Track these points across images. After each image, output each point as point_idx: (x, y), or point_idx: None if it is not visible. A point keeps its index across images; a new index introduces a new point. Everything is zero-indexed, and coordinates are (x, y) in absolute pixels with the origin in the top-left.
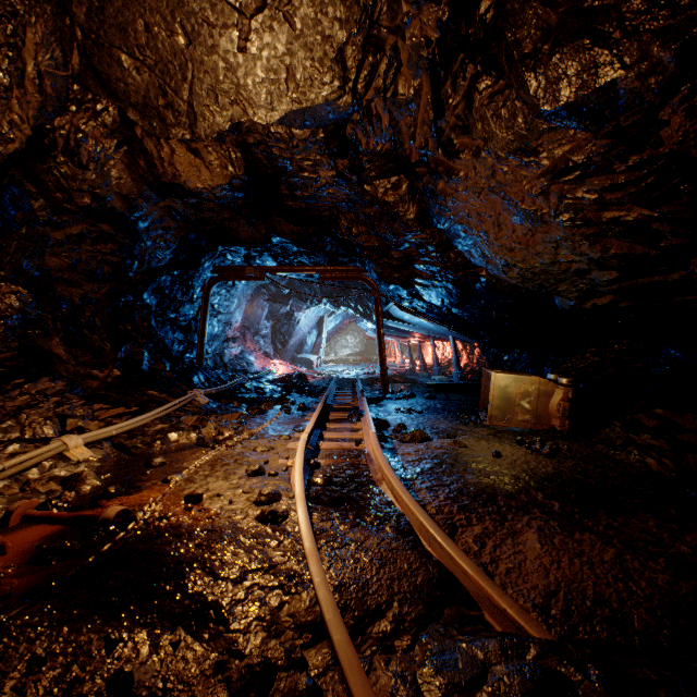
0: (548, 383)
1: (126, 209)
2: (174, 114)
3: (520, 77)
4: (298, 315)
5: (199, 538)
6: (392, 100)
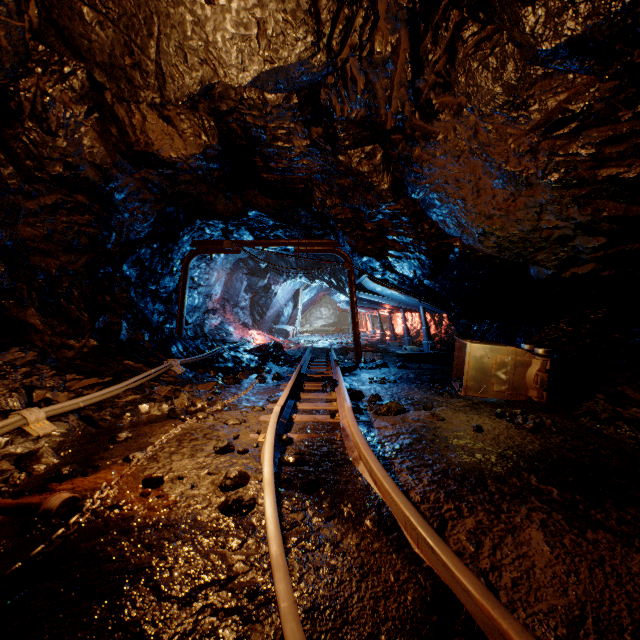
0: (525, 354)
1: (101, 179)
2: (142, 75)
3: (514, 14)
4: (275, 288)
5: (150, 536)
6: (368, 60)
